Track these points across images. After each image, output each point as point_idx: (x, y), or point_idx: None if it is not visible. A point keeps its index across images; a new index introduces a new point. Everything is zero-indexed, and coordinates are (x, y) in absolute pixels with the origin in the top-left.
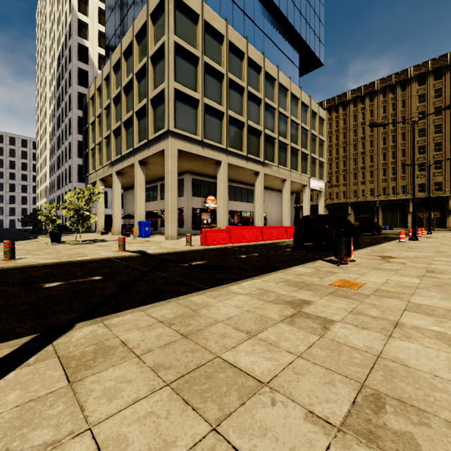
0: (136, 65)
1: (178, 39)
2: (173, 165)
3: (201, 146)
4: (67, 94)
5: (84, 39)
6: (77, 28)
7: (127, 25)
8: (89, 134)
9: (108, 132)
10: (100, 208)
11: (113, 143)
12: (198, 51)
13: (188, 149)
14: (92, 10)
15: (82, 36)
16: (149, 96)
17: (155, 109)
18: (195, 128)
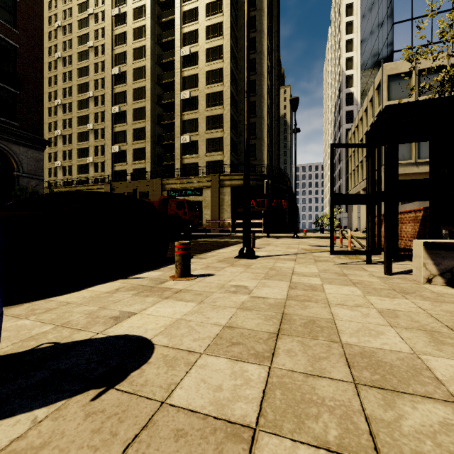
0: (369, 121)
1: (391, 102)
2: None
3: (415, 166)
4: (339, 133)
5: (350, 87)
6: (345, 83)
7: (370, 83)
8: (348, 164)
9: (357, 163)
10: (354, 214)
11: (359, 171)
12: (411, 98)
13: (401, 172)
14: (356, 61)
15: (349, 86)
16: None
17: None
18: (409, 154)
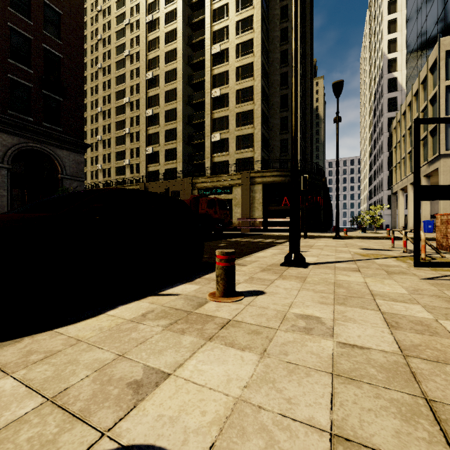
0: (421, 105)
1: None
2: (444, 179)
3: None
4: (380, 122)
5: (393, 72)
6: (387, 67)
7: (421, 63)
8: (392, 155)
9: (404, 154)
10: (400, 211)
11: (407, 163)
12: None
13: None
14: (400, 42)
15: (391, 71)
16: (427, 130)
17: (433, 137)
18: None
